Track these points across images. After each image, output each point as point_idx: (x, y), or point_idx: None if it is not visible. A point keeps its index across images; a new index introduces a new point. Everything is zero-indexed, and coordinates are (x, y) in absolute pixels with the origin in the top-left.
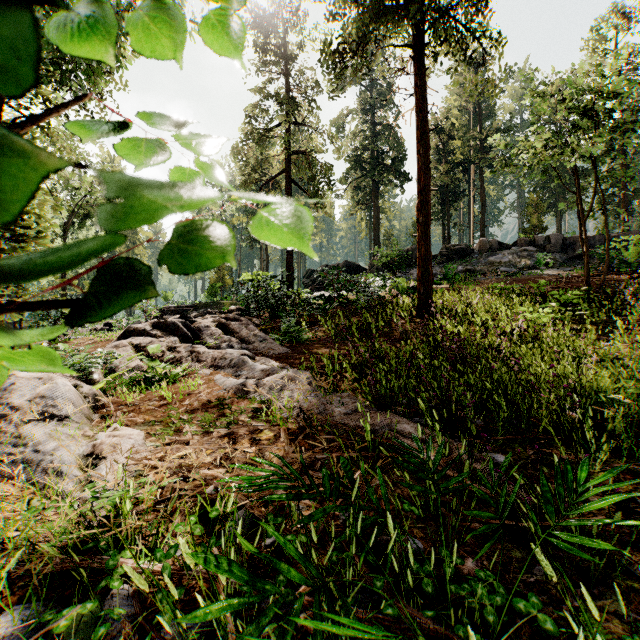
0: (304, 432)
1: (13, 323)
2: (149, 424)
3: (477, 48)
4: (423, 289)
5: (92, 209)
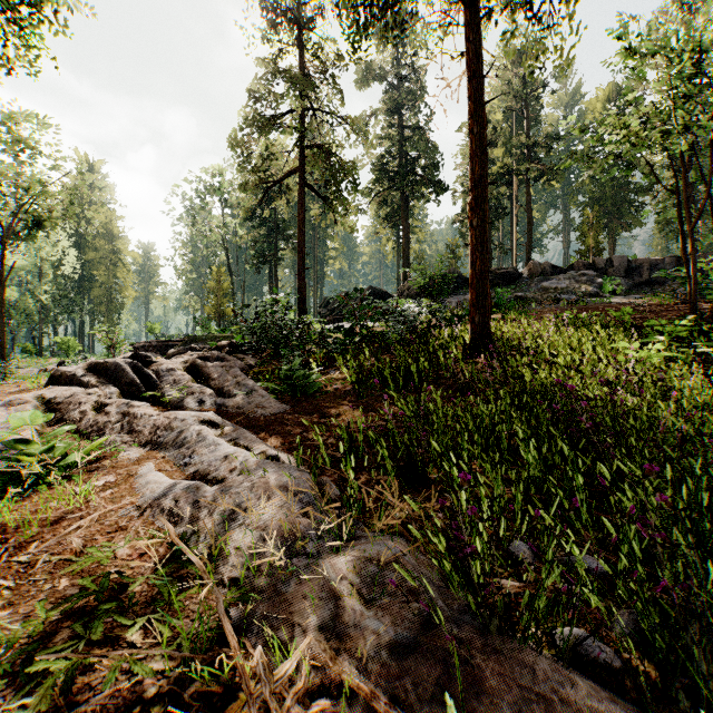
0: None
1: None
2: None
3: (544, 2)
4: (478, 317)
5: (46, 215)
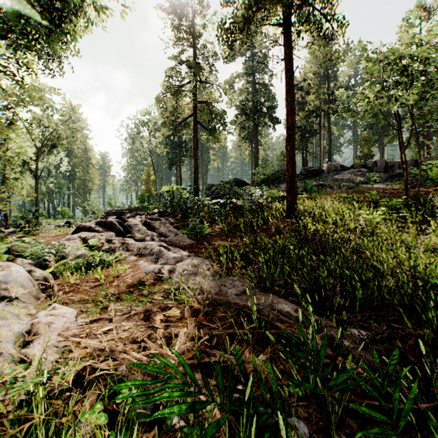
0: (203, 310)
1: (1, 221)
2: (83, 302)
3: (328, 27)
4: (290, 198)
5: (57, 141)
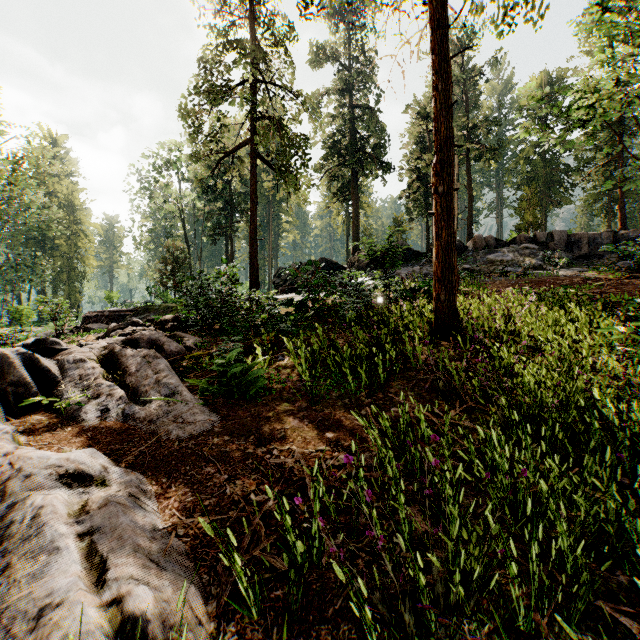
0: None
1: None
2: None
3: None
4: (445, 294)
5: None
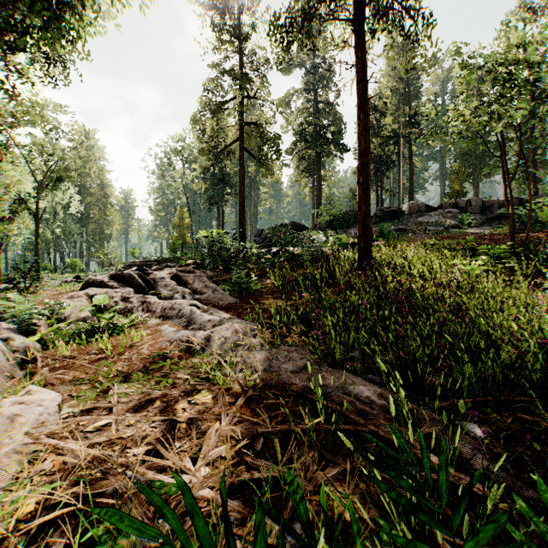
0: (246, 395)
1: None
2: (76, 383)
3: (411, 26)
4: (363, 244)
5: (64, 173)
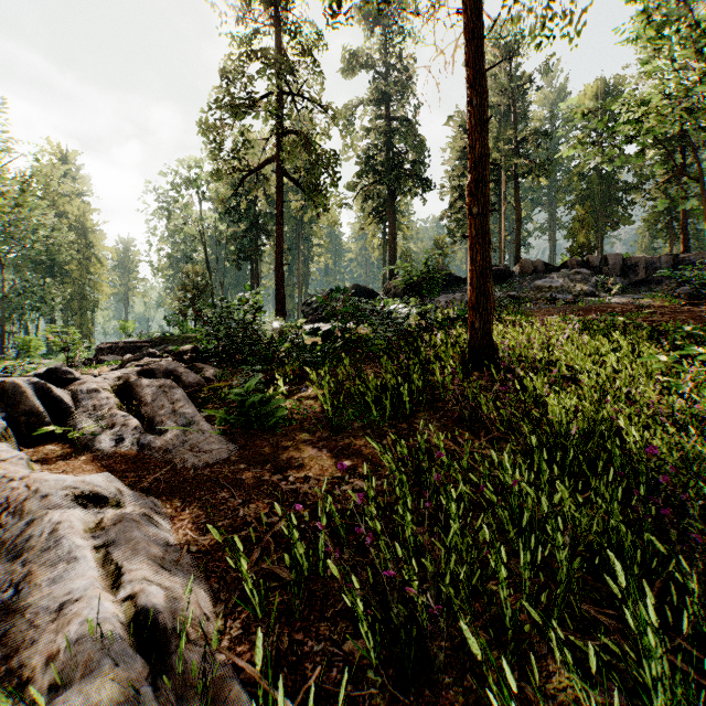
0: None
1: None
2: None
3: None
4: (479, 322)
5: None
